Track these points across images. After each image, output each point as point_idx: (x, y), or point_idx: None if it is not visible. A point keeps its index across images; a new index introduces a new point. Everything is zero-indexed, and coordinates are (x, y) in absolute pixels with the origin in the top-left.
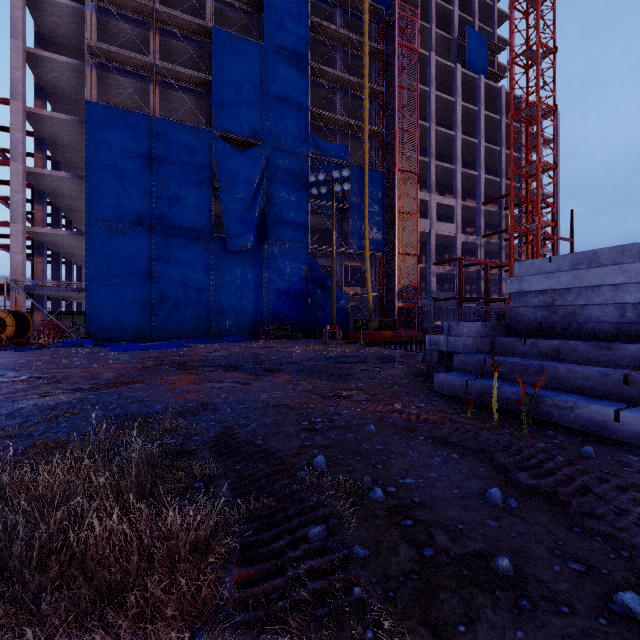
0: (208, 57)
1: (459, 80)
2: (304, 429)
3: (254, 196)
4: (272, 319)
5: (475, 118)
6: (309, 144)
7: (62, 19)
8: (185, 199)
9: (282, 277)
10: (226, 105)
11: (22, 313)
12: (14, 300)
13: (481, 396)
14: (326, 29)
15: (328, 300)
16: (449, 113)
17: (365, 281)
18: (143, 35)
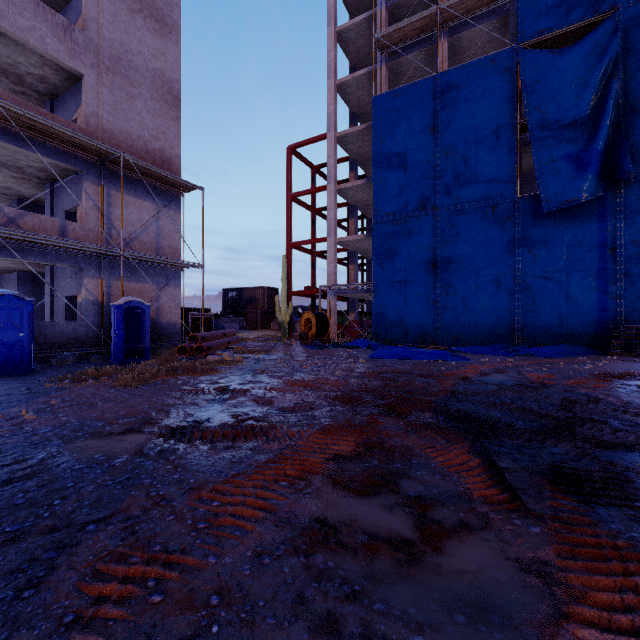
0: None
1: None
2: None
3: (595, 110)
4: (638, 318)
5: None
6: None
7: (363, 38)
8: (476, 160)
9: None
10: None
11: (324, 314)
12: (329, 303)
13: None
14: None
15: None
16: None
17: None
18: None
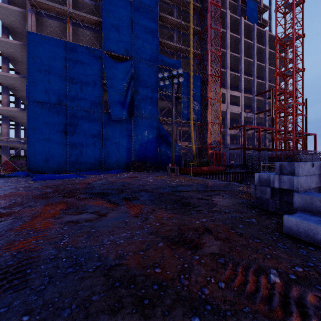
0: (100, 9)
1: (242, 26)
2: None
3: (127, 89)
4: (137, 160)
5: (251, 48)
6: (158, 59)
7: None
8: (86, 90)
9: (143, 135)
10: (110, 36)
11: None
12: None
13: None
14: None
15: (169, 149)
16: (236, 45)
17: (190, 139)
18: None
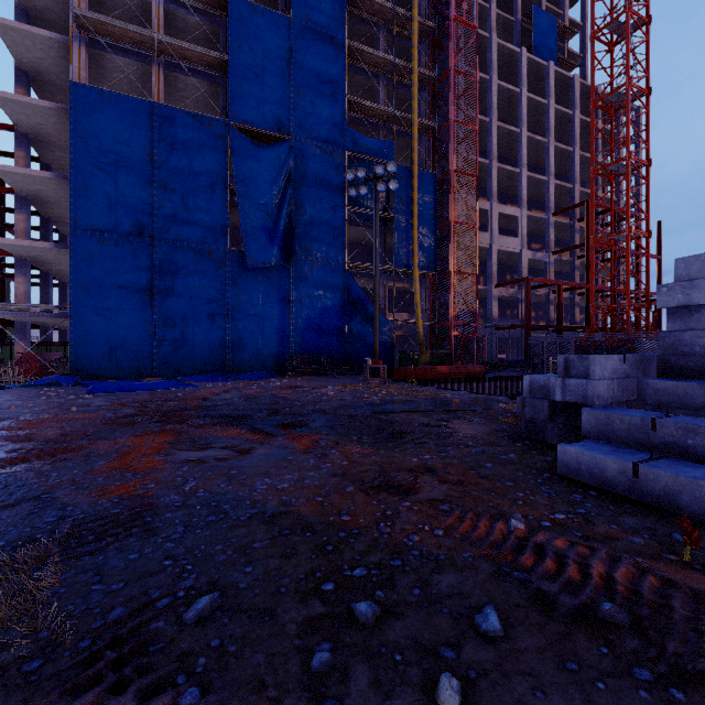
0: (224, 34)
1: (525, 67)
2: (324, 617)
3: (279, 202)
4: (301, 351)
5: (543, 113)
6: (346, 139)
7: None
8: (194, 204)
9: (313, 300)
10: (245, 90)
11: None
12: None
13: (672, 498)
14: (367, 1)
15: (369, 328)
16: (512, 107)
17: (413, 306)
18: (145, 7)
